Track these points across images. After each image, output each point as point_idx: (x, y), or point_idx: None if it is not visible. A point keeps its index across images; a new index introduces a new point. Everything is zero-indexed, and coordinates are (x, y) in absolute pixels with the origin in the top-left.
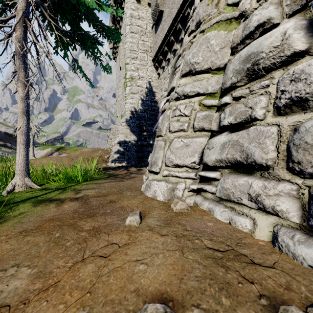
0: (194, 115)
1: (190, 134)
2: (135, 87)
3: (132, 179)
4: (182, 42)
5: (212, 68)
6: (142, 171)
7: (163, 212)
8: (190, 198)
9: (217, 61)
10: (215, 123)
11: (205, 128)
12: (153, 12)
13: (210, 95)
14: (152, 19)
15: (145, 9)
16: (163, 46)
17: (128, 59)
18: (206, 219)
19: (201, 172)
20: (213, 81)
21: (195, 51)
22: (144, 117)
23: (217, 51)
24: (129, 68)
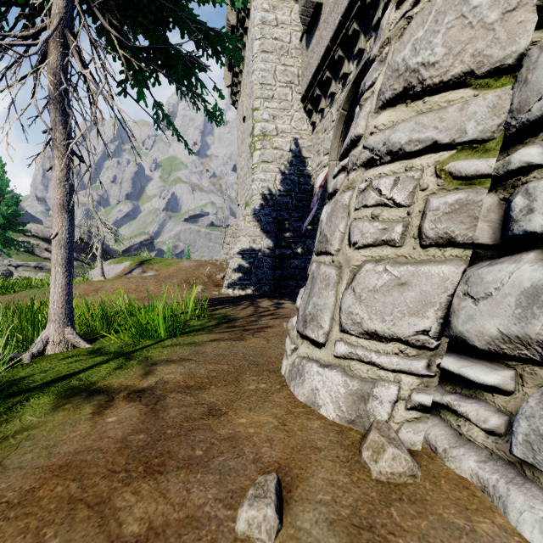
0: (421, 204)
1: (408, 253)
2: (270, 151)
3: (262, 332)
4: (359, 58)
5: (479, 70)
6: (282, 311)
7: (342, 480)
8: (413, 429)
9: (493, 51)
10: (487, 225)
11: (457, 238)
12: (303, 9)
13: (471, 146)
14: (302, 23)
15: (289, 6)
16: (322, 71)
17: (258, 101)
18: (488, 540)
19: (444, 361)
20: (483, 108)
21: (423, 35)
22: (285, 204)
23: (495, 22)
24: (259, 116)
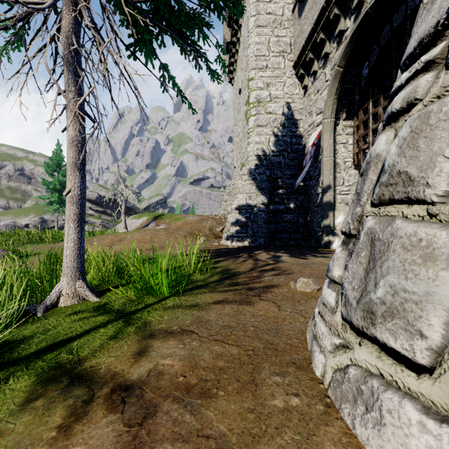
0: None
1: None
2: (264, 116)
3: (269, 293)
4: (357, 12)
5: None
6: (282, 265)
7: None
8: None
9: None
10: None
11: None
12: None
13: None
14: None
15: None
16: (316, 33)
17: (253, 72)
18: None
19: None
20: None
21: None
22: (278, 163)
23: None
24: (254, 85)
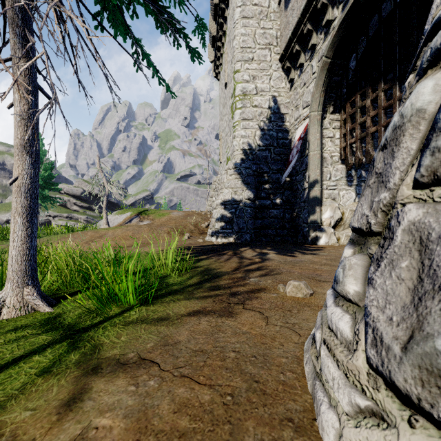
0: None
1: None
2: (250, 109)
3: (255, 300)
4: (346, 0)
5: None
6: (269, 264)
7: None
8: None
9: None
10: None
11: None
12: None
13: None
14: None
15: None
16: (302, 24)
17: (239, 64)
18: None
19: None
20: None
21: None
22: (264, 158)
23: None
24: (240, 78)
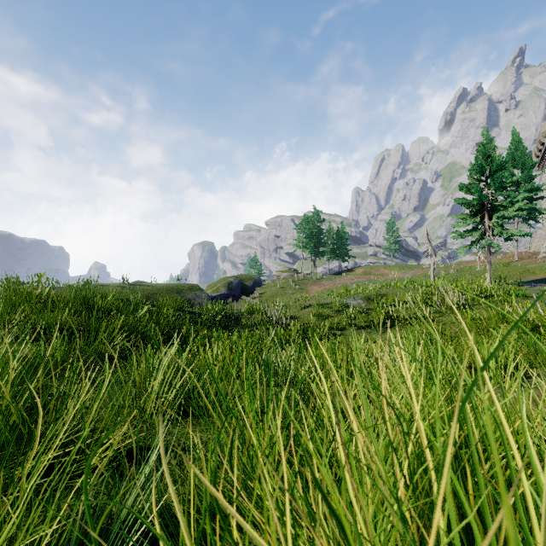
0: None
1: None
2: None
3: None
4: None
5: None
6: None
7: None
8: None
9: None
10: None
11: None
12: None
13: None
14: None
15: None
16: None
17: None
18: None
19: None
20: None
21: None
22: None
23: None
24: None
